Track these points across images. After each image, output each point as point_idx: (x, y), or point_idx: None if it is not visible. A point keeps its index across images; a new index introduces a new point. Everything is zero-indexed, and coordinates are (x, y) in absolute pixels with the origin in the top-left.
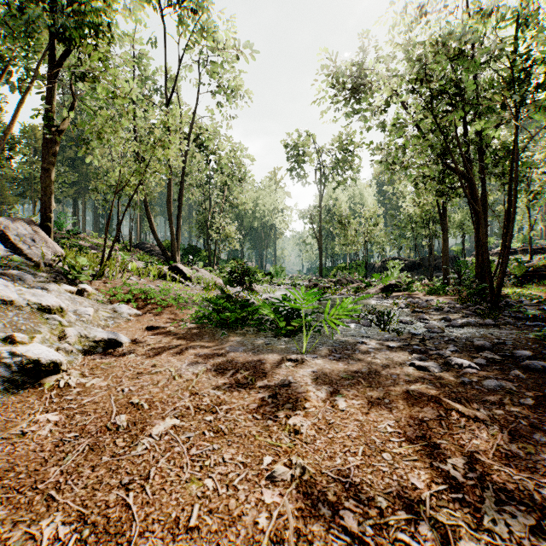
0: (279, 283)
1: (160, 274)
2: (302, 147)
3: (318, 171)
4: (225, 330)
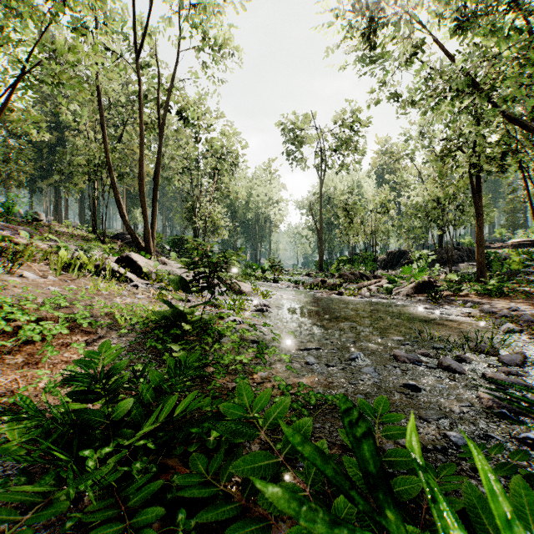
0: (276, 279)
1: (99, 268)
2: (300, 126)
3: (317, 155)
4: (77, 507)
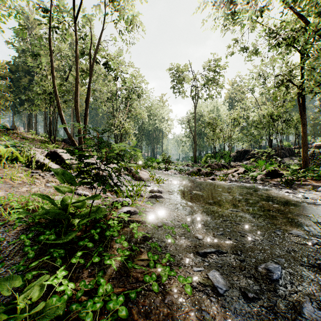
0: (166, 168)
1: (29, 160)
2: (182, 70)
3: (192, 90)
4: None
